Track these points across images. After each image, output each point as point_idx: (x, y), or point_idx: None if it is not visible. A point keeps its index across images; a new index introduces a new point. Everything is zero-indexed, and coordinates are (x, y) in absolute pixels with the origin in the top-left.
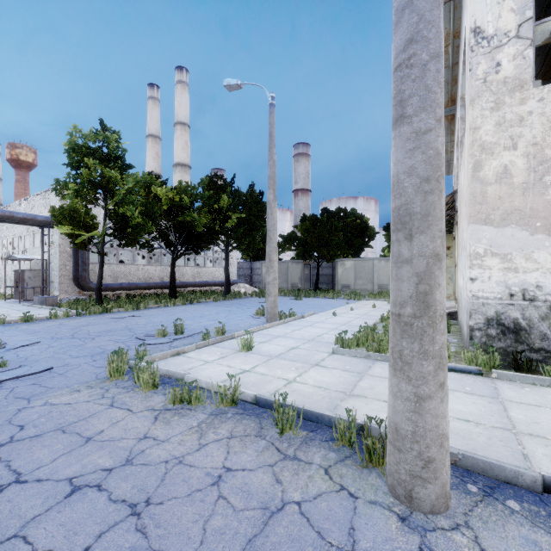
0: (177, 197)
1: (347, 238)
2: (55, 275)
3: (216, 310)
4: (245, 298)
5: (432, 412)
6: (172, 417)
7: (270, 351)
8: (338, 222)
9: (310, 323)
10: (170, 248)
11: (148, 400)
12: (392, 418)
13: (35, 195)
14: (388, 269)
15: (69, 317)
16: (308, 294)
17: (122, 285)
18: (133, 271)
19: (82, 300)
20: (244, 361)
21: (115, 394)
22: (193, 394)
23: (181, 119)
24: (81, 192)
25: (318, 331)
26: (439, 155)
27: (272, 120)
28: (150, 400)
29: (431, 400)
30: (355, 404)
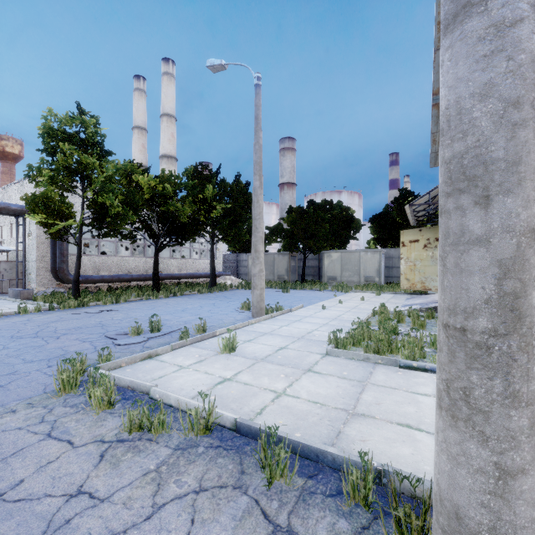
0: (160, 186)
1: (333, 230)
2: (32, 267)
3: (200, 303)
4: (231, 290)
5: (526, 497)
6: (124, 454)
7: (256, 352)
8: (325, 214)
9: (298, 317)
10: (154, 239)
11: (98, 426)
12: (447, 494)
13: (12, 183)
14: (375, 261)
15: (41, 311)
16: (295, 286)
17: (104, 277)
18: (116, 263)
19: (59, 292)
20: (226, 365)
21: (59, 417)
22: (154, 421)
23: (167, 110)
24: (56, 179)
25: (308, 327)
26: (534, 63)
27: (258, 101)
28: (101, 426)
29: (525, 477)
30: (362, 429)
